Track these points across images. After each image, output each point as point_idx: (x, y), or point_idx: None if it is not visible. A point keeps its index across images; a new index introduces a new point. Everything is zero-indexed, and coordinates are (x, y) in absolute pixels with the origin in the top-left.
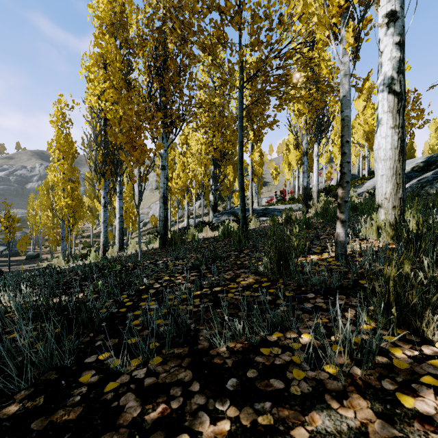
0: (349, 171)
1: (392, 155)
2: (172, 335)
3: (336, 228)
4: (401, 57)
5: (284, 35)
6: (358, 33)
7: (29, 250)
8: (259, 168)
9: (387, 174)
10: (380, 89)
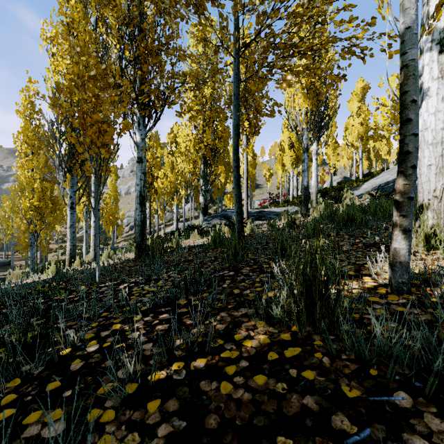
0: (416, 149)
1: None
2: None
3: (392, 242)
4: None
5: None
6: None
7: (2, 256)
8: (252, 169)
9: (437, 164)
10: (427, 48)
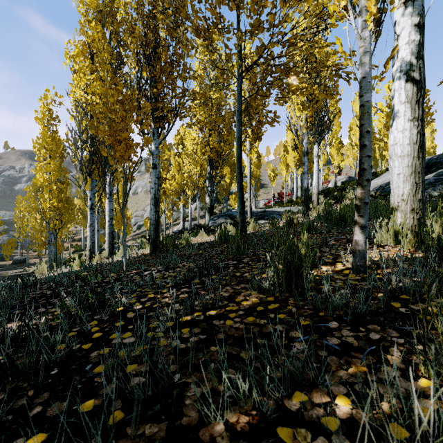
0: (370, 167)
1: (410, 151)
2: (146, 394)
3: (354, 235)
4: (421, 40)
5: (289, 13)
6: (382, 0)
7: (17, 254)
8: (257, 169)
9: (404, 173)
10: (397, 77)
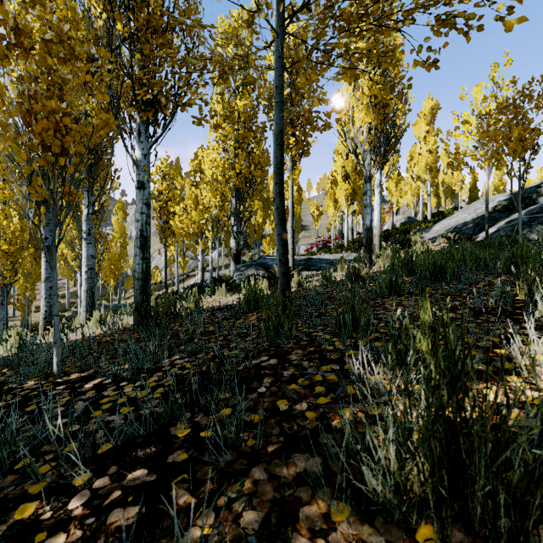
0: None
1: None
2: None
3: None
4: None
5: None
6: None
7: None
8: (297, 205)
9: None
10: None
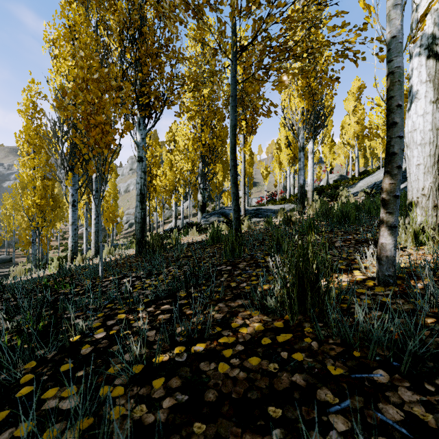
0: (401, 150)
1: (433, 138)
2: None
3: (379, 237)
4: None
5: None
6: None
7: (3, 253)
8: (249, 167)
9: (425, 164)
10: (416, 53)
